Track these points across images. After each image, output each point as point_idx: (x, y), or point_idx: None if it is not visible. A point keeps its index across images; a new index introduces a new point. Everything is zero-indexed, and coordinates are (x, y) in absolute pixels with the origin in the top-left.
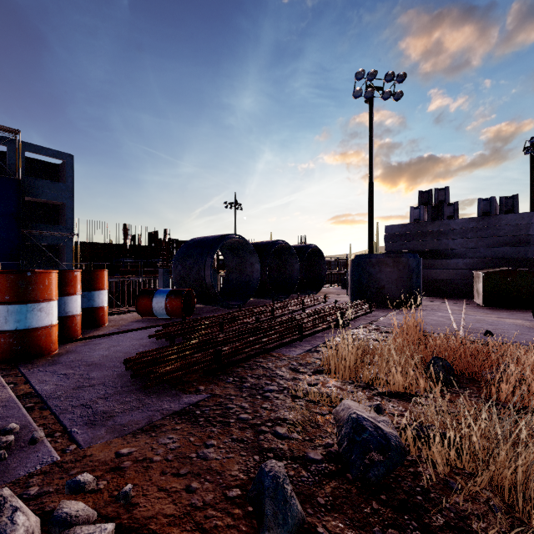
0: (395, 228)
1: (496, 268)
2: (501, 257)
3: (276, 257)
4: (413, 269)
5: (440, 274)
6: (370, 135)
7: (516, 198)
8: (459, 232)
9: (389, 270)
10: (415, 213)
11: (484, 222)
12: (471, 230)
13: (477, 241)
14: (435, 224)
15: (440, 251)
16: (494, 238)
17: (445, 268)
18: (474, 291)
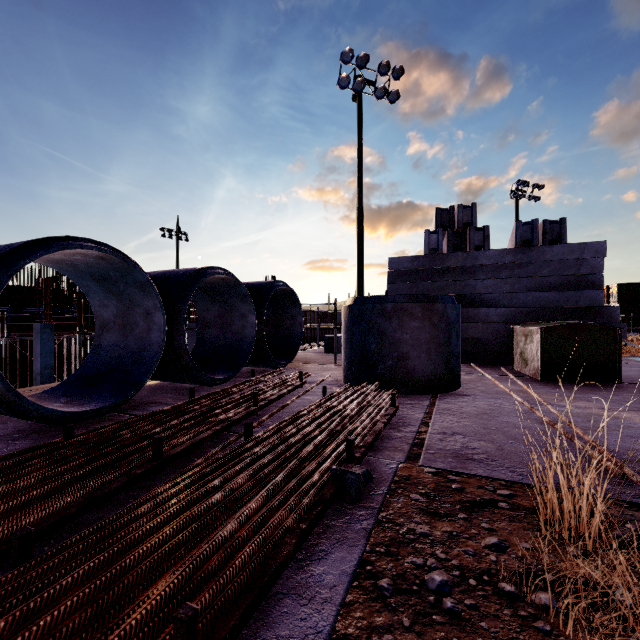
0: (404, 261)
1: (549, 321)
2: (546, 305)
3: (214, 301)
4: (452, 322)
5: (465, 329)
6: (360, 144)
7: (565, 222)
8: (490, 269)
9: (416, 325)
10: (432, 239)
11: (523, 255)
12: (506, 267)
13: (514, 283)
14: (459, 258)
15: (464, 297)
16: (535, 278)
17: (473, 321)
18: (513, 355)
